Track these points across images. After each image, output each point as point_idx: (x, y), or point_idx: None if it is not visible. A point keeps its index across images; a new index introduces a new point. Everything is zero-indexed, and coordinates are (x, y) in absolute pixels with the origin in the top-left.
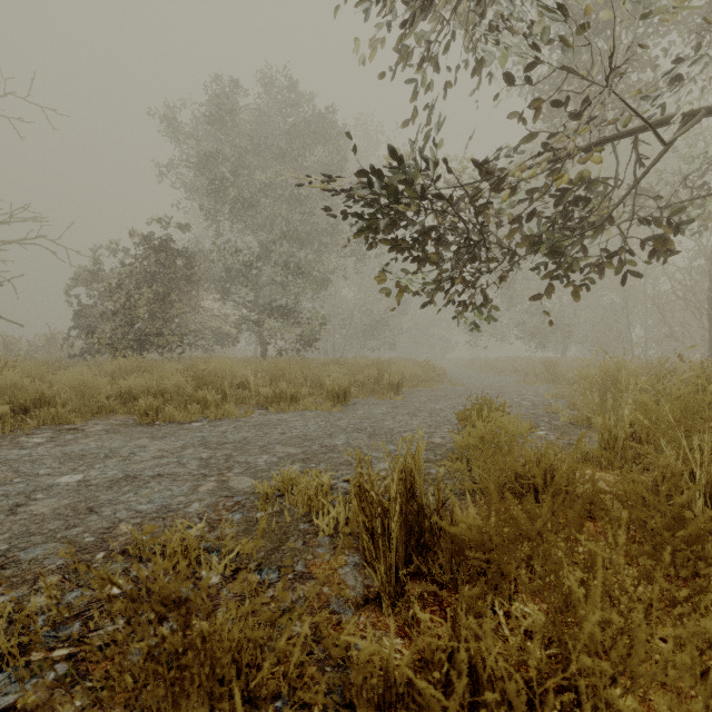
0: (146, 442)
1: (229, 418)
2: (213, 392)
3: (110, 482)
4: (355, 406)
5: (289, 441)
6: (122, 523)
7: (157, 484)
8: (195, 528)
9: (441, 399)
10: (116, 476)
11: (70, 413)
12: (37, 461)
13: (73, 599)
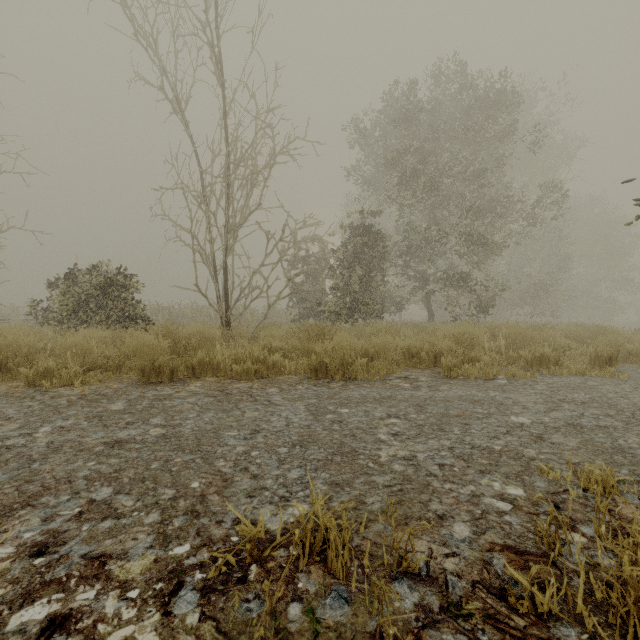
0: (499, 394)
1: (519, 378)
2: (482, 353)
3: (568, 427)
4: (632, 374)
5: None
6: None
7: (623, 435)
8: None
9: None
10: (559, 422)
11: (392, 365)
12: (450, 401)
13: None
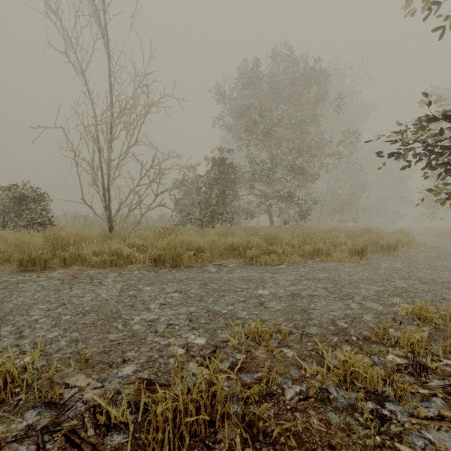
0: (270, 275)
1: (297, 264)
2: (279, 247)
3: (289, 296)
4: (373, 260)
5: (363, 281)
6: (336, 321)
7: (319, 300)
8: (425, 332)
9: (440, 259)
10: (287, 293)
11: (214, 256)
12: (231, 280)
13: (379, 361)
